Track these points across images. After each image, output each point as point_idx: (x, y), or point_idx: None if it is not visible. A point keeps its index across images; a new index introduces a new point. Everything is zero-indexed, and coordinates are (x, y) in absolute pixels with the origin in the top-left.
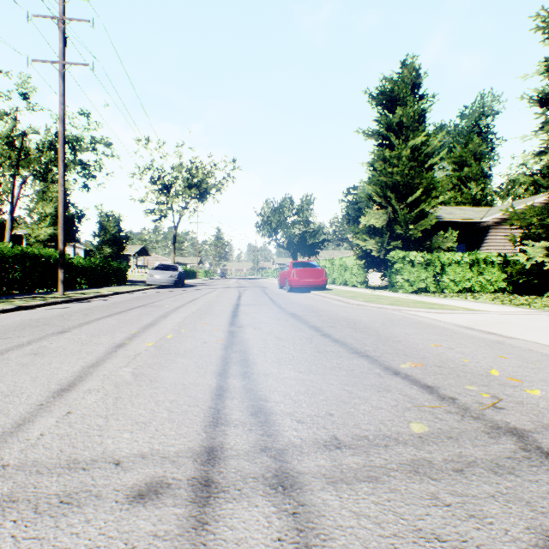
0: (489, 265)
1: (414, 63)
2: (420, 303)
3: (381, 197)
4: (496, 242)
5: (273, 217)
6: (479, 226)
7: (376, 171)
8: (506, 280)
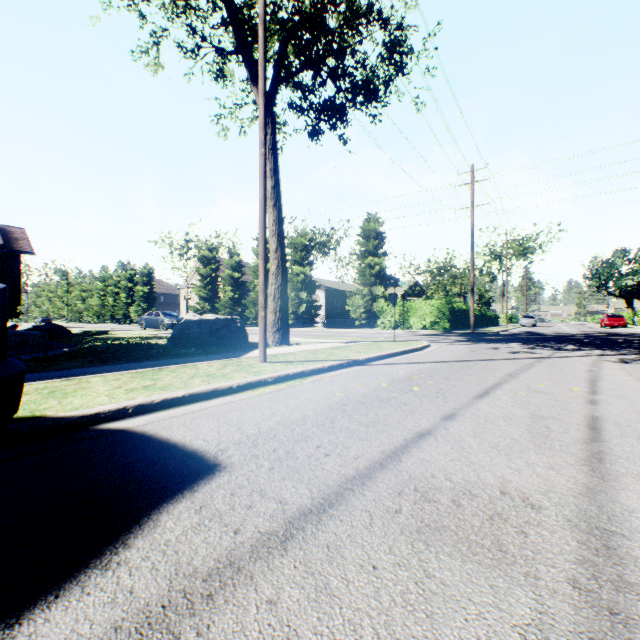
0: None
1: None
2: None
3: None
4: None
5: (601, 270)
6: None
7: None
8: None
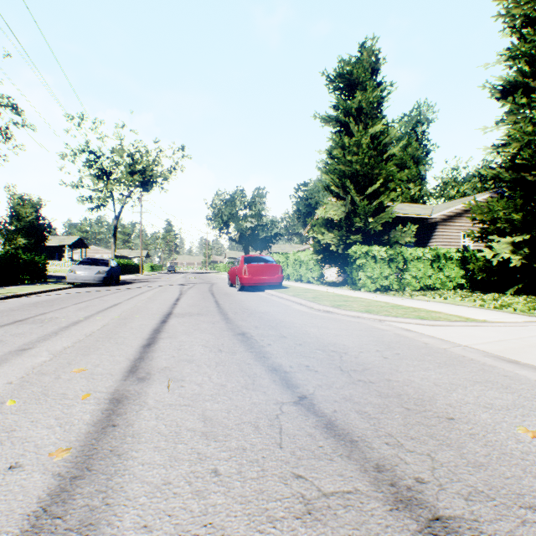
0: (449, 261)
1: (374, 46)
2: (399, 308)
3: (339, 188)
4: (443, 238)
5: (224, 209)
6: (427, 223)
7: (334, 159)
8: (464, 276)
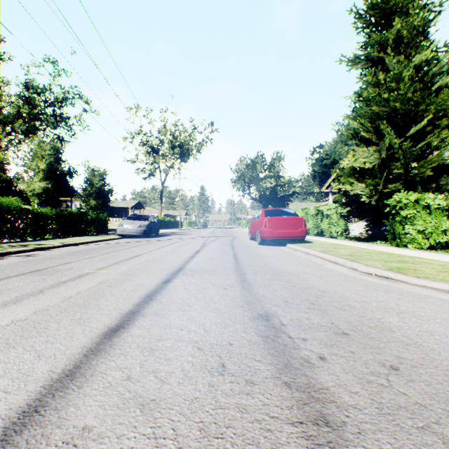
0: None
1: None
2: None
3: (370, 133)
4: None
5: (246, 172)
6: None
7: (364, 102)
8: None
